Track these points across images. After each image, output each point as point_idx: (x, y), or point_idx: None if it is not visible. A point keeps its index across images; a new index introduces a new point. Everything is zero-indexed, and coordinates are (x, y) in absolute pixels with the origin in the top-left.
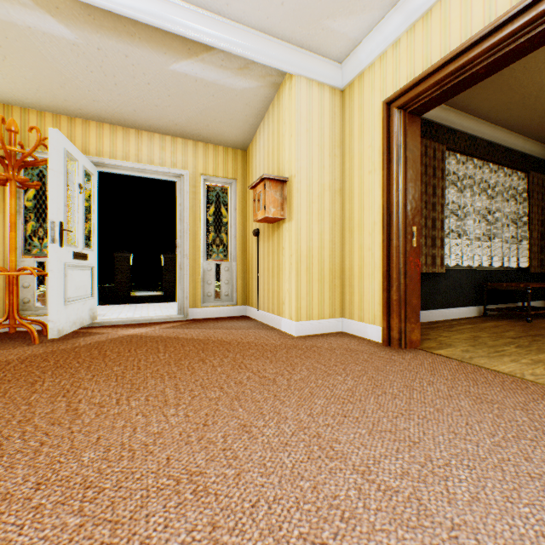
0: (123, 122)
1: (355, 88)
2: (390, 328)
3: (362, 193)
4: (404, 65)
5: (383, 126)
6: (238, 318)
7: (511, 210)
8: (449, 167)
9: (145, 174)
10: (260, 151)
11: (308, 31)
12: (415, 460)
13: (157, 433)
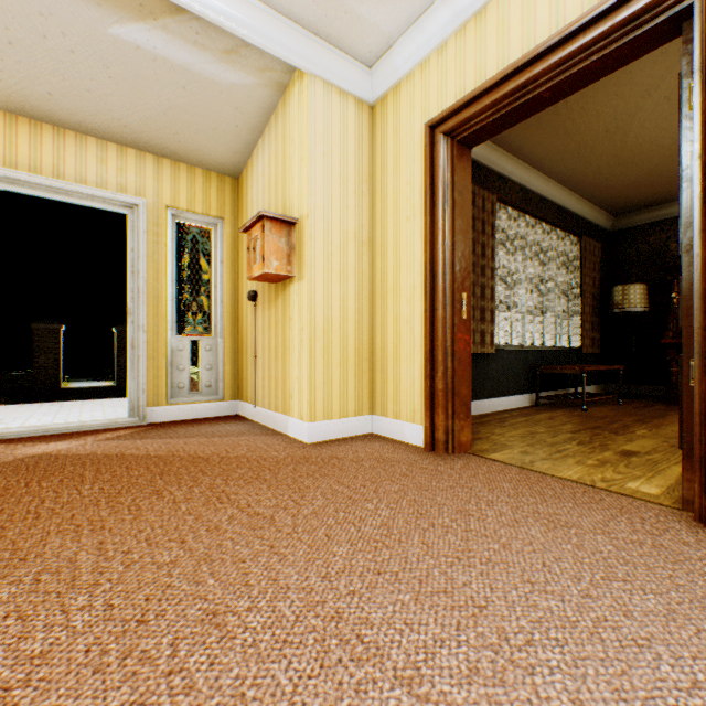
0: (28, 110)
1: (389, 105)
2: (434, 427)
3: (398, 246)
4: (452, 78)
5: (426, 157)
6: (226, 418)
7: (563, 280)
8: (499, 223)
9: (71, 199)
10: (258, 179)
11: (326, 10)
12: (486, 641)
13: (38, 655)
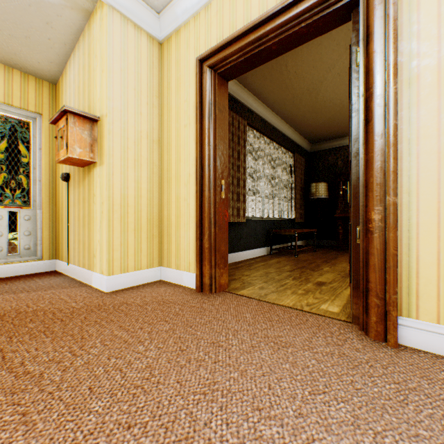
0: None
1: (173, 43)
2: (203, 274)
3: (179, 145)
4: (214, 28)
5: (197, 82)
6: (43, 274)
7: (285, 178)
8: (249, 140)
9: None
10: (70, 85)
11: None
12: None
13: None
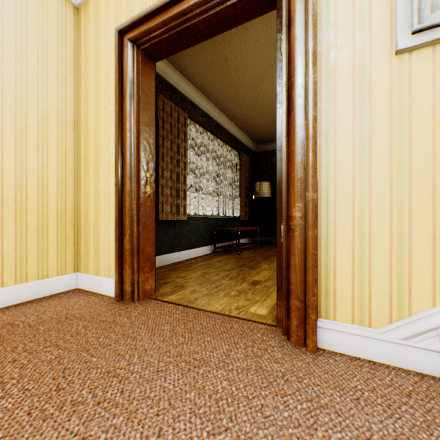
0: None
1: (91, 10)
2: (124, 280)
3: (98, 130)
4: None
5: (116, 56)
6: None
7: (231, 176)
8: (192, 134)
9: None
10: None
11: None
12: None
13: None
